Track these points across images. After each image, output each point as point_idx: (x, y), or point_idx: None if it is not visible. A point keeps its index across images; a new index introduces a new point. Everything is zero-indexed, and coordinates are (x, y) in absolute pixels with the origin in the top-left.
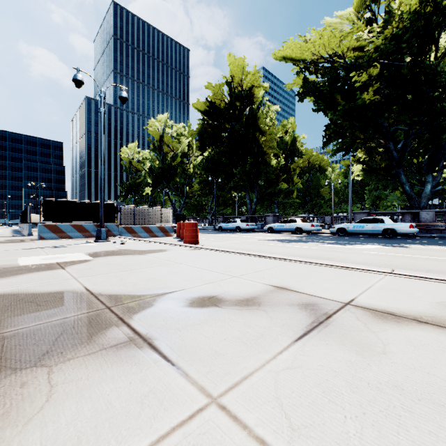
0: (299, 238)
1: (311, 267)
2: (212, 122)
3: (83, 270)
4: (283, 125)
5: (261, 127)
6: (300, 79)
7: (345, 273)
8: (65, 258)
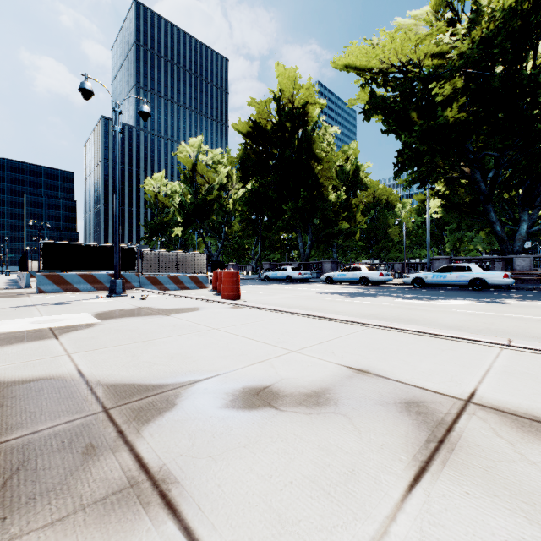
0: (366, 291)
1: (394, 336)
2: (256, 147)
3: (84, 340)
4: (343, 151)
5: (317, 153)
6: (365, 94)
7: (445, 345)
8: (63, 320)
